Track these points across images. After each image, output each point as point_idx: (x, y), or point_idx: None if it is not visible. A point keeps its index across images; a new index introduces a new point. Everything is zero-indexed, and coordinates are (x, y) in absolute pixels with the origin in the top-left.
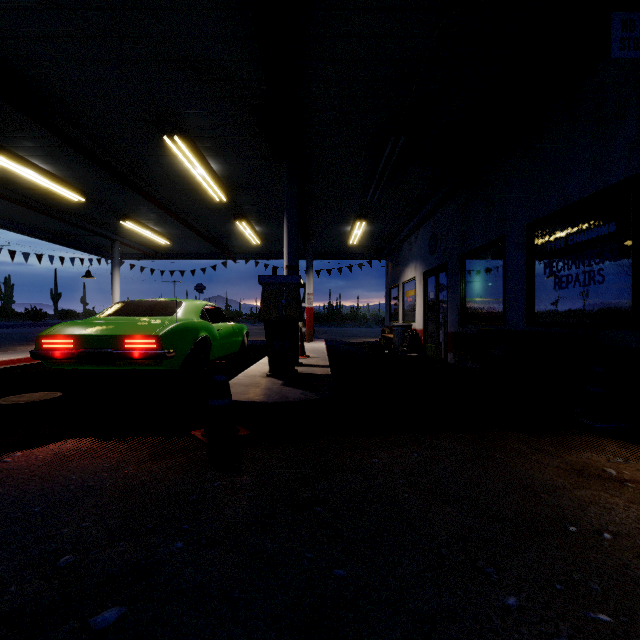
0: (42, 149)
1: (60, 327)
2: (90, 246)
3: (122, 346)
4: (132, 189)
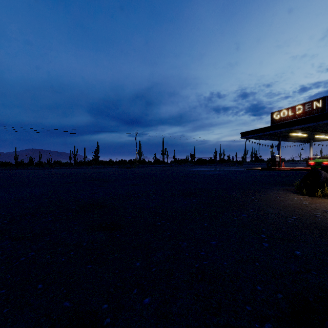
0: (303, 131)
1: (311, 161)
2: (300, 140)
3: (322, 163)
4: (320, 132)
